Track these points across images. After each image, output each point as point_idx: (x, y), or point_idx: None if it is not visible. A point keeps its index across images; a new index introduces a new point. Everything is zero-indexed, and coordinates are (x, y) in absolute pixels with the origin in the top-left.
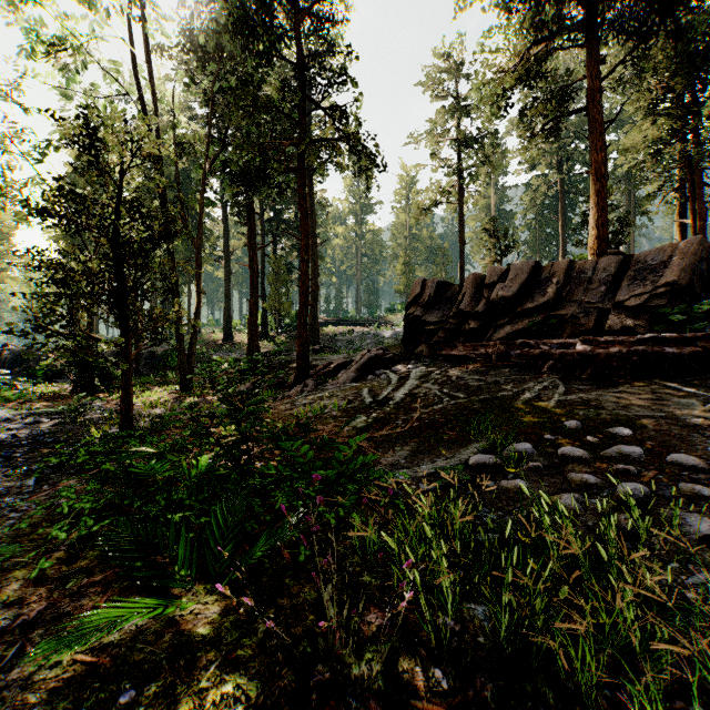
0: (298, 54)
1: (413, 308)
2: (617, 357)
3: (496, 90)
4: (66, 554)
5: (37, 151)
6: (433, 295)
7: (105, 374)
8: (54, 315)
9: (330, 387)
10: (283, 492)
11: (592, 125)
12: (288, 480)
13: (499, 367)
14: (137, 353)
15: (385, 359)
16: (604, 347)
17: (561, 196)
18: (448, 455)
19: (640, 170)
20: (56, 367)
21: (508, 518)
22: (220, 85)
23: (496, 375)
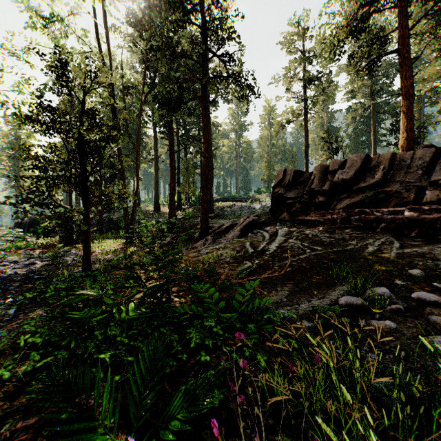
0: (202, 21)
1: (277, 189)
2: (439, 221)
3: (333, 41)
4: (14, 386)
5: (38, 91)
6: (291, 179)
7: (80, 232)
8: (39, 192)
9: (223, 241)
10: (196, 328)
11: (403, 61)
12: (200, 317)
13: (343, 228)
14: (101, 219)
15: (259, 223)
16: (427, 213)
17: (373, 115)
18: (320, 295)
19: (433, 93)
20: (50, 227)
21: (388, 358)
22: (151, 46)
23: (341, 234)
